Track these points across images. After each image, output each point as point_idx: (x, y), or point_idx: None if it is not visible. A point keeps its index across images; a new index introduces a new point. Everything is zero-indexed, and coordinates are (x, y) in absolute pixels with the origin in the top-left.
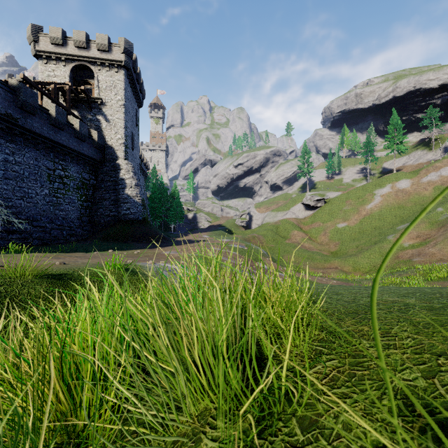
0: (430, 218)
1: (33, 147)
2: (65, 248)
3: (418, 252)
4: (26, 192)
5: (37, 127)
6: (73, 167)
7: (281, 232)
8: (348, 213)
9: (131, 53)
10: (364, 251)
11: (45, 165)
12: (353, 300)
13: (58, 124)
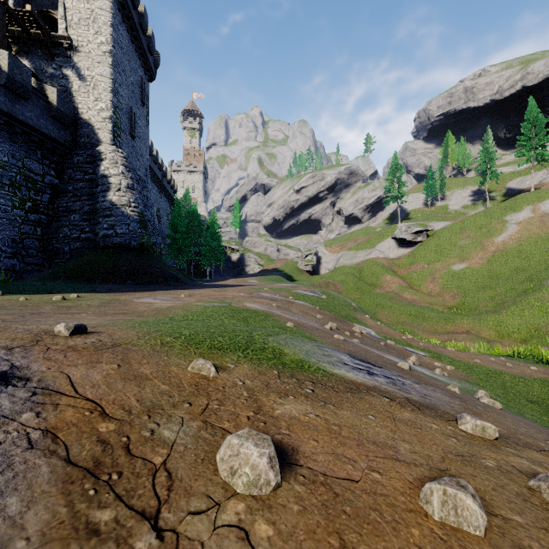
0: None
1: None
2: None
3: None
4: None
5: None
6: (2, 144)
7: (367, 277)
8: (466, 249)
9: None
10: (509, 305)
11: None
12: None
13: None
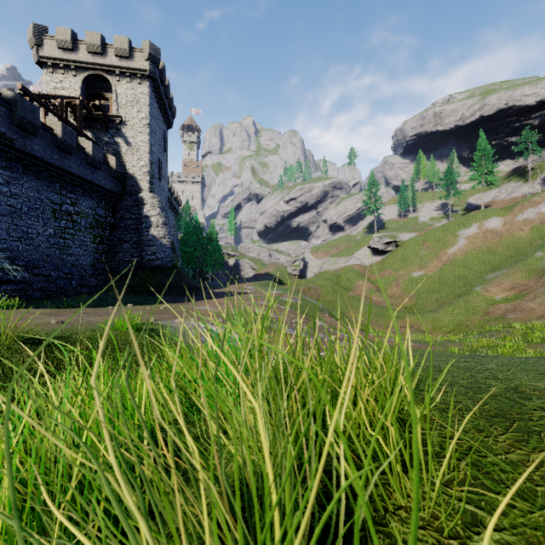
0: (528, 265)
1: (34, 175)
2: (73, 302)
3: (513, 307)
4: (25, 231)
5: (39, 151)
6: (85, 201)
7: (343, 282)
8: (425, 258)
9: (158, 60)
10: (446, 306)
11: (49, 198)
12: (476, 385)
13: (65, 148)
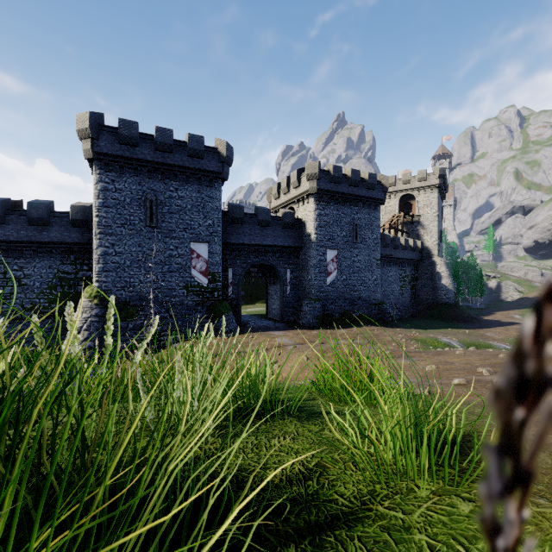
0: None
1: (395, 265)
2: (422, 324)
3: None
4: (393, 290)
5: (397, 254)
6: (408, 269)
7: None
8: None
9: (444, 175)
10: None
11: (398, 273)
12: None
13: (405, 248)
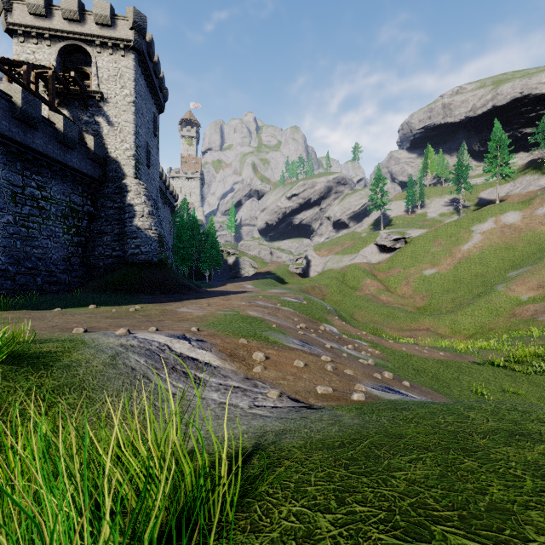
0: None
1: None
2: (21, 303)
3: (544, 308)
4: None
5: None
6: (56, 186)
7: (349, 280)
8: (437, 255)
9: (144, 30)
10: (464, 306)
11: (6, 179)
12: None
13: (27, 119)
